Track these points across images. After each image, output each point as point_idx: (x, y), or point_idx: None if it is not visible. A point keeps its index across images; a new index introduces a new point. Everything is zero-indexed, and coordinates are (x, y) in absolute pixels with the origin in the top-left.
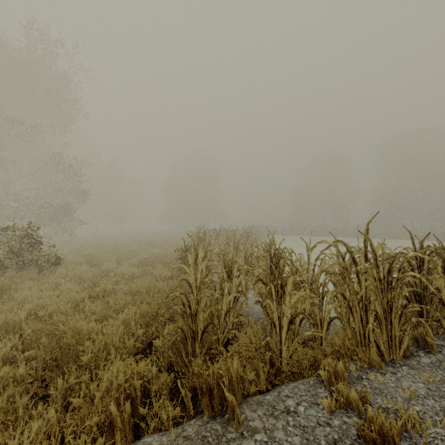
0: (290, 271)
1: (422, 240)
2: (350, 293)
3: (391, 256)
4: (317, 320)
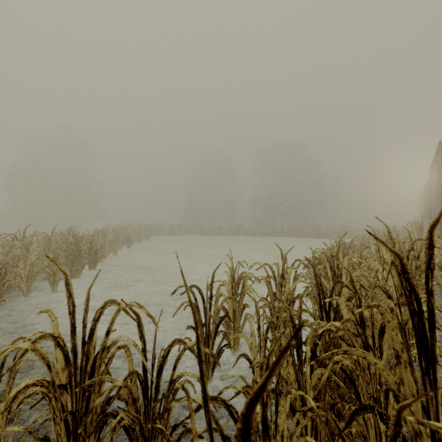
0: None
1: (250, 400)
2: None
3: None
4: None
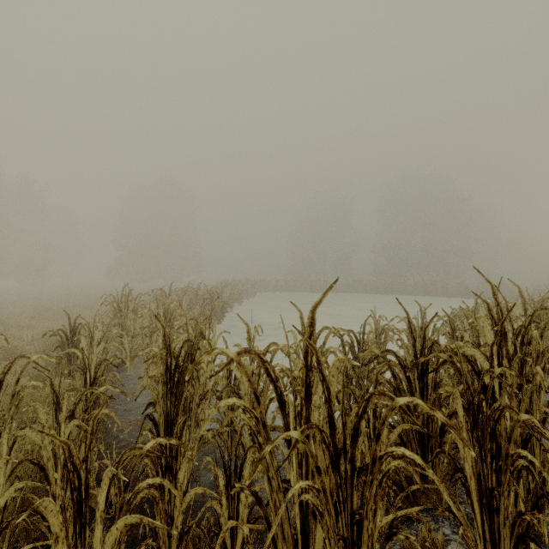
0: (223, 375)
1: (425, 327)
2: (271, 487)
3: (376, 356)
4: (221, 524)
